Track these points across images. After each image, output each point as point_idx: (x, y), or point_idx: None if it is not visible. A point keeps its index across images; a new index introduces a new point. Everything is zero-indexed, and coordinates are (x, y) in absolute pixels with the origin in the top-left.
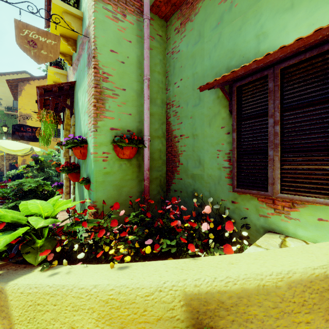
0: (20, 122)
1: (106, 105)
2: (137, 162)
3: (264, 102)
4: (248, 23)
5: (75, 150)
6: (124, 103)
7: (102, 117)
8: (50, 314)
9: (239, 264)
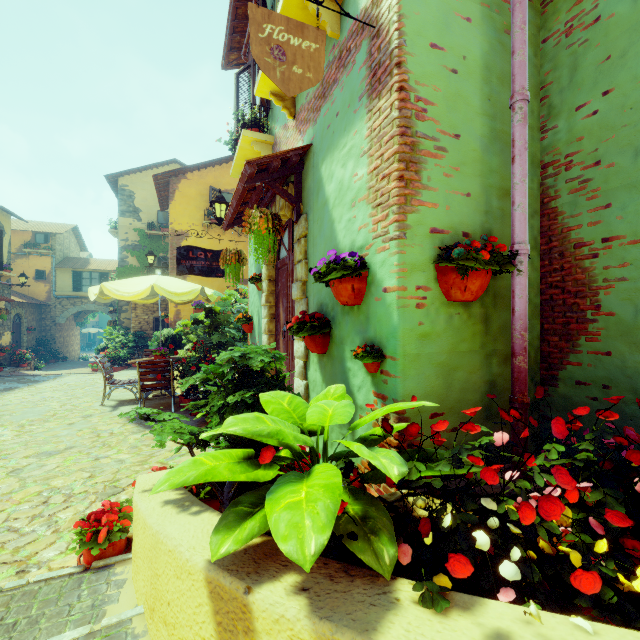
0: (173, 246)
1: (423, 174)
2: (482, 309)
3: None
4: None
5: (341, 284)
6: (456, 168)
7: (415, 204)
8: None
9: None
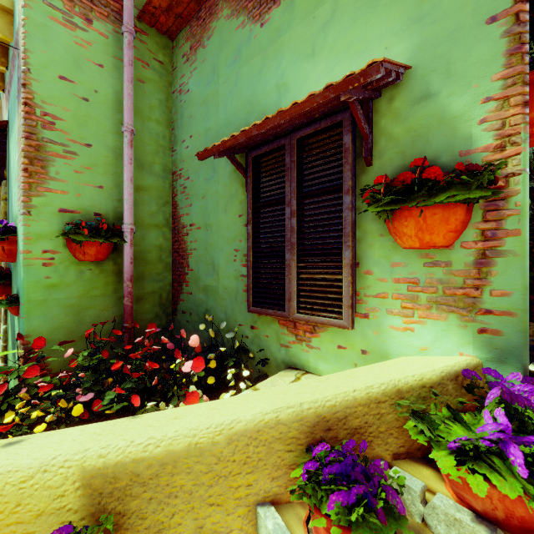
0: None
1: (51, 169)
2: (115, 266)
3: (282, 183)
4: (268, 66)
5: None
6: (88, 167)
7: (42, 190)
8: None
9: (183, 419)
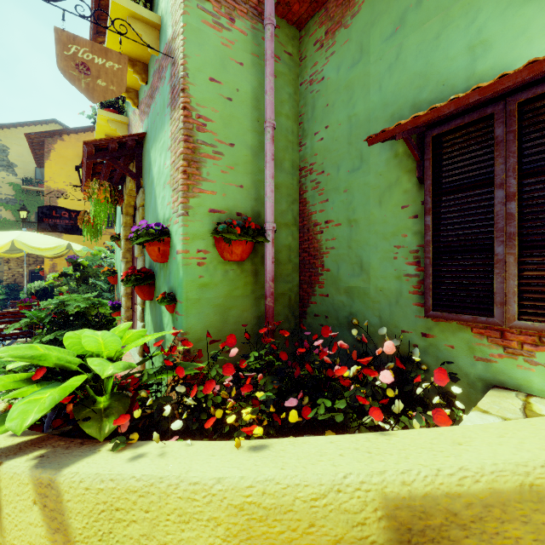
0: (48, 203)
1: (203, 170)
2: (252, 266)
3: (486, 162)
4: (452, 27)
5: (150, 247)
6: (231, 167)
7: (196, 191)
8: (139, 527)
9: (474, 446)
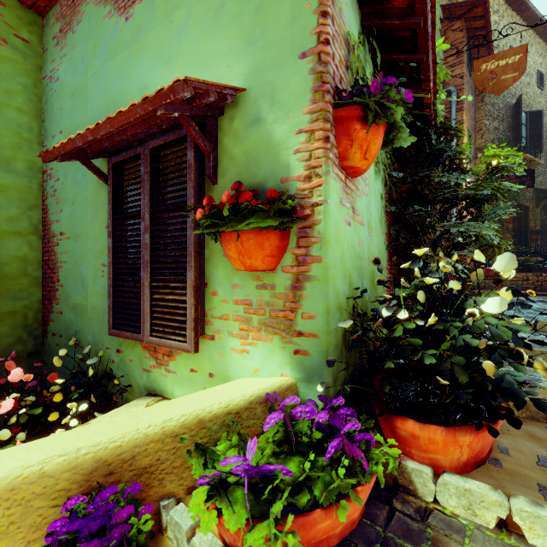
0: None
1: None
2: None
3: (138, 195)
4: (132, 66)
5: None
6: None
7: None
8: None
9: None
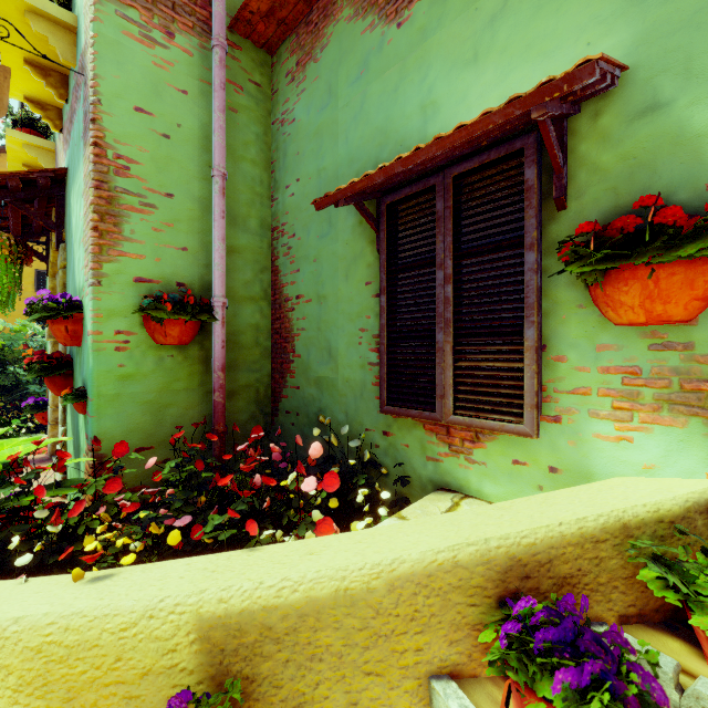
0: None
1: (125, 227)
2: (202, 352)
3: (430, 238)
4: (408, 81)
5: (54, 325)
6: (169, 224)
7: (114, 254)
8: None
9: (321, 554)
